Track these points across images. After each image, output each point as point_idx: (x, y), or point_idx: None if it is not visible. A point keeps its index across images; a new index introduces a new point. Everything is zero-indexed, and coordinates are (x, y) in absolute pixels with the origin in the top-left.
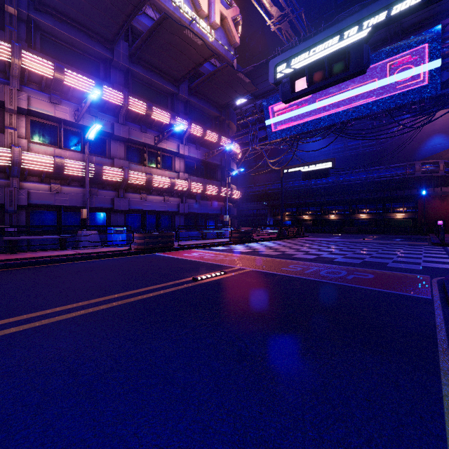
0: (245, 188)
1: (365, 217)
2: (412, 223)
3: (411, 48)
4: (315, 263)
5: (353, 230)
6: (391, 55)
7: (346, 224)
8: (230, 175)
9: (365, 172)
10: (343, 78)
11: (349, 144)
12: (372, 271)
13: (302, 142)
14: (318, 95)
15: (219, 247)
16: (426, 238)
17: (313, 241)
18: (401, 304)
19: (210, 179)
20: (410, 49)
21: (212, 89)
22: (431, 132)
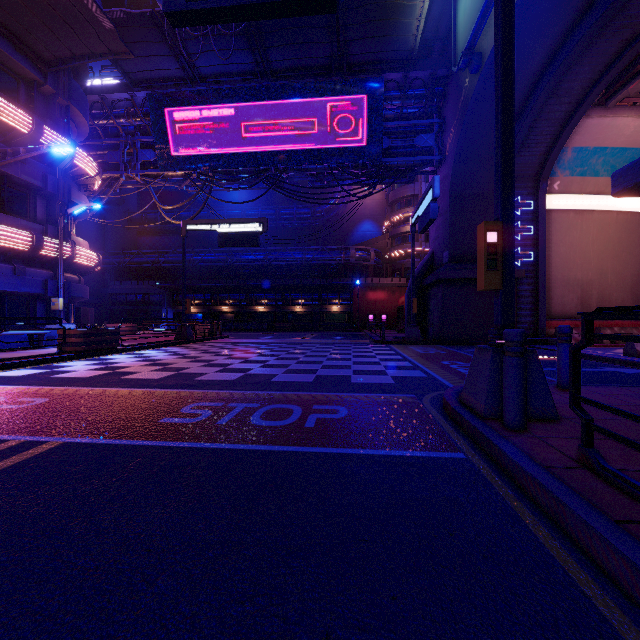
0: (121, 255)
1: (301, 309)
2: (347, 317)
3: (356, 93)
4: (240, 392)
5: (288, 327)
6: (335, 92)
7: (278, 318)
8: (74, 217)
9: (301, 252)
10: (297, 4)
11: (282, 212)
12: (339, 399)
13: (218, 185)
14: (244, 116)
15: (20, 369)
16: (363, 334)
17: (237, 345)
18: (446, 499)
19: (11, 215)
20: (355, 94)
21: (11, 4)
22: (362, 216)
